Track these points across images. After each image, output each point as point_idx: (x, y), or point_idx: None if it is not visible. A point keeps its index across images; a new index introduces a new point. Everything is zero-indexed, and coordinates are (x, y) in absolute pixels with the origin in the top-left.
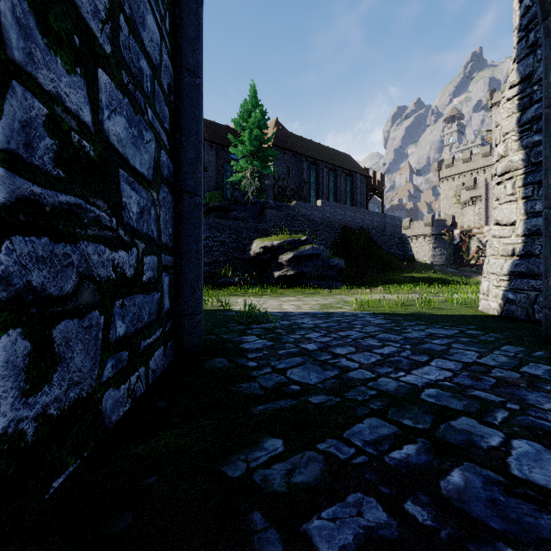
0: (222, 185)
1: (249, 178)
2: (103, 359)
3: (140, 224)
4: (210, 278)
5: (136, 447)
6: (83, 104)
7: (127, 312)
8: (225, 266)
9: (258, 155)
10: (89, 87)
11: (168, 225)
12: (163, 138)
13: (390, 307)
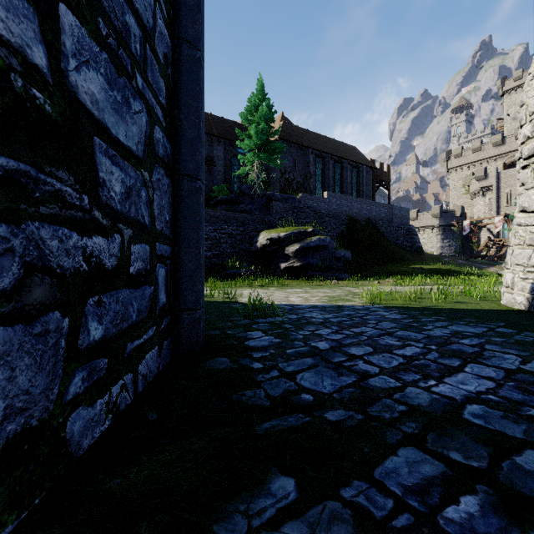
0: (230, 179)
1: (255, 171)
2: (68, 372)
3: (126, 206)
4: (218, 269)
5: (111, 480)
6: (32, 40)
7: (107, 310)
8: (233, 258)
9: (265, 148)
10: (44, 21)
11: (164, 210)
12: (157, 112)
13: (403, 300)
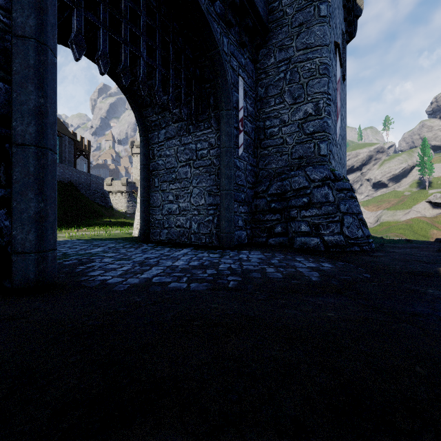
0: None
1: None
2: None
3: None
4: None
5: None
6: None
7: None
8: None
9: None
10: None
11: None
12: None
13: (89, 237)
